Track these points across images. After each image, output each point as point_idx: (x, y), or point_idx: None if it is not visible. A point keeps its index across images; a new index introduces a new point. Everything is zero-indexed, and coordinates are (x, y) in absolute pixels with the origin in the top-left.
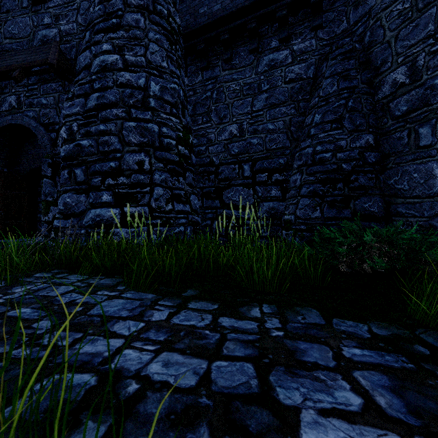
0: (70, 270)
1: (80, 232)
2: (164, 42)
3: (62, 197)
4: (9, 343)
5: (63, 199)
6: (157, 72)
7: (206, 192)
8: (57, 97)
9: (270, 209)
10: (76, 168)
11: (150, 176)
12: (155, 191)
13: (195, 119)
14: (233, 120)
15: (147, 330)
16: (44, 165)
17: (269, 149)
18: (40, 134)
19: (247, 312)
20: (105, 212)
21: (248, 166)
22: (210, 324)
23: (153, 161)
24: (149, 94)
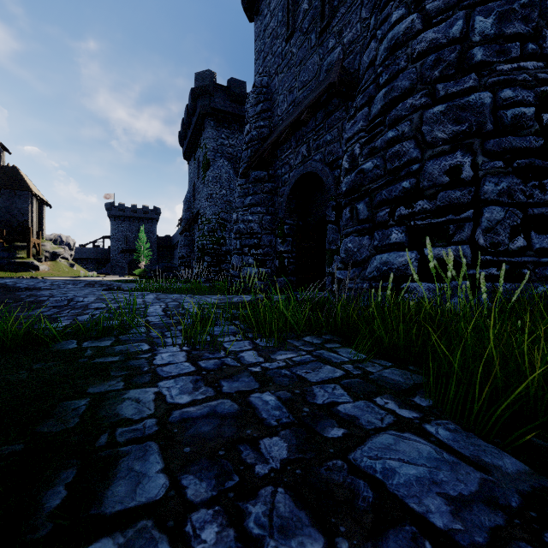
0: (344, 339)
1: (362, 286)
2: None
3: (343, 242)
4: (212, 477)
5: (344, 245)
6: None
7: None
8: (340, 126)
9: None
10: (358, 203)
11: (474, 190)
12: (485, 214)
13: None
14: None
15: None
16: (328, 210)
17: None
18: (325, 176)
19: None
20: (394, 258)
21: None
22: None
23: (480, 161)
24: (471, 43)
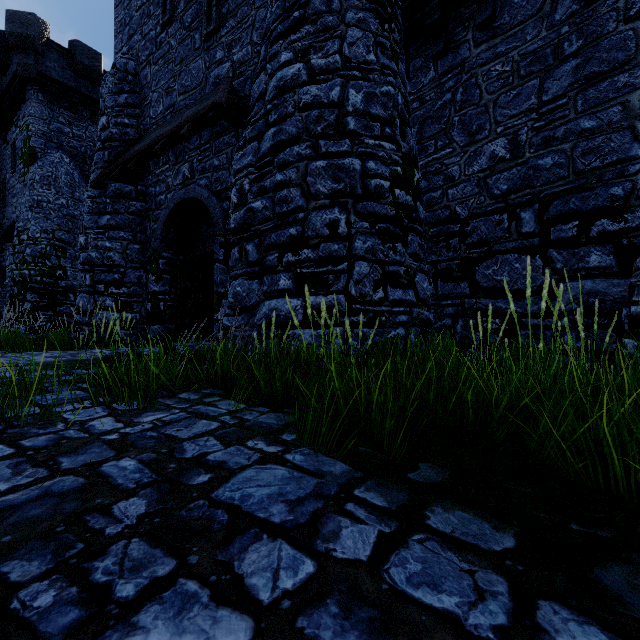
0: (226, 392)
1: (251, 334)
2: (371, 21)
3: (232, 285)
4: (47, 554)
5: (232, 288)
6: (358, 73)
7: (442, 270)
8: (230, 153)
9: (586, 293)
10: (248, 243)
11: (348, 245)
12: (356, 268)
13: (422, 147)
14: (497, 132)
15: (318, 596)
16: (216, 246)
17: (584, 171)
18: (212, 206)
19: (635, 598)
20: (282, 304)
21: (530, 213)
22: (512, 632)
23: (353, 220)
24: (346, 111)
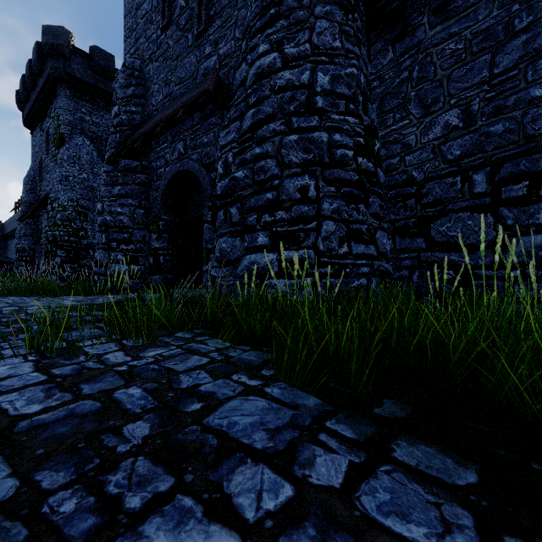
0: (214, 332)
1: (234, 283)
2: (336, 13)
3: (218, 242)
4: (70, 466)
5: (219, 244)
6: (326, 58)
7: (400, 227)
8: (217, 132)
9: (536, 247)
10: (232, 207)
11: (317, 207)
12: (324, 226)
13: (382, 120)
14: (451, 103)
15: (296, 519)
16: (205, 210)
17: (534, 135)
18: (202, 176)
19: None
20: (260, 258)
21: (481, 175)
22: None
23: (321, 185)
24: (315, 91)
